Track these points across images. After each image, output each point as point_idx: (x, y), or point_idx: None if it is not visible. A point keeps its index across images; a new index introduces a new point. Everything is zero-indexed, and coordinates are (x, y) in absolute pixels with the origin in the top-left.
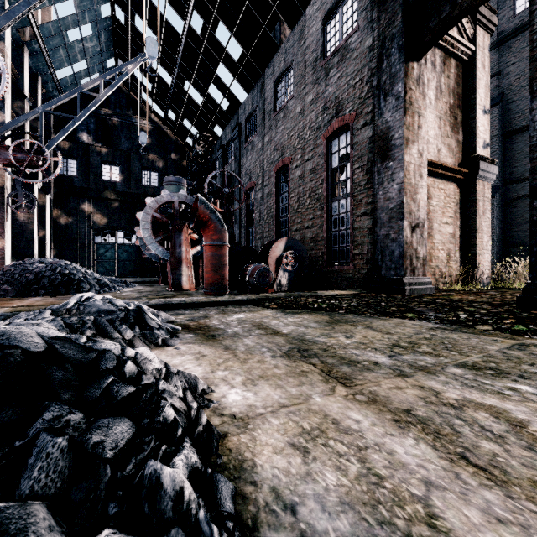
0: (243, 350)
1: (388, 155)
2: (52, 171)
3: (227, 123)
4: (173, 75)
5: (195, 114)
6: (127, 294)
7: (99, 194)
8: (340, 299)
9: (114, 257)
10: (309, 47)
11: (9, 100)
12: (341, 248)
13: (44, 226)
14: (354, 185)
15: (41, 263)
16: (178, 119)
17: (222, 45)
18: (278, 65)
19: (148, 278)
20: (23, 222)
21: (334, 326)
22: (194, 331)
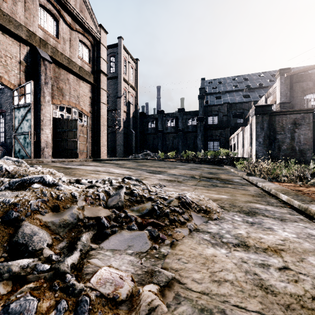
0: None
1: None
2: None
3: None
4: None
5: None
6: None
7: None
8: None
9: None
10: None
11: None
12: None
13: None
14: None
15: None
16: None
17: None
18: None
19: None
20: None
21: None
22: None
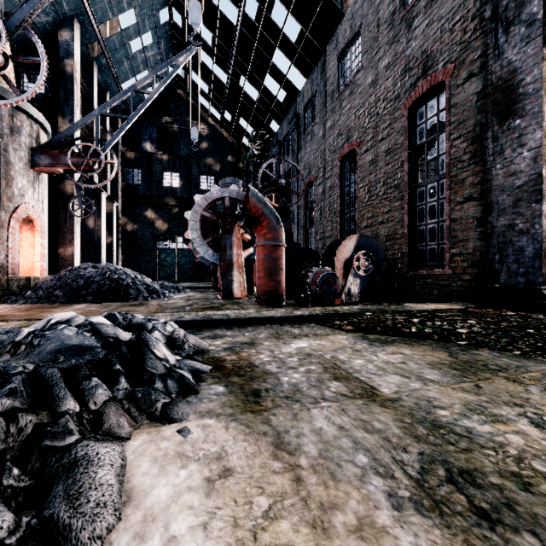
0: (314, 455)
1: (513, 110)
2: (120, 181)
3: (284, 117)
4: (228, 73)
5: (251, 111)
6: (173, 303)
7: (160, 200)
8: (448, 320)
9: (174, 262)
10: (383, 0)
11: (78, 113)
12: (429, 247)
13: (112, 232)
14: (452, 162)
15: (94, 268)
16: (234, 119)
17: (278, 27)
18: (343, 34)
19: (205, 282)
20: (93, 229)
21: (476, 382)
22: (227, 378)
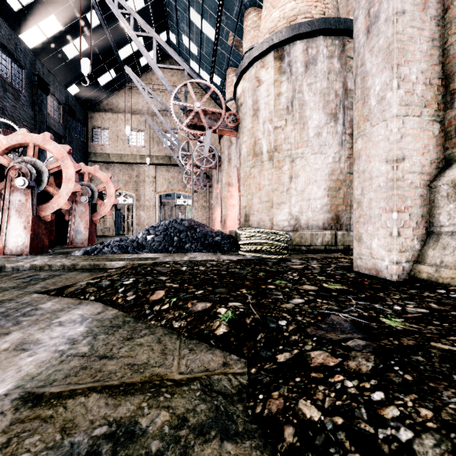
0: None
1: None
2: None
3: None
4: None
5: None
6: None
7: None
8: None
9: None
10: None
11: None
12: None
13: None
14: None
15: None
16: None
17: None
18: None
19: None
20: None
21: None
22: None
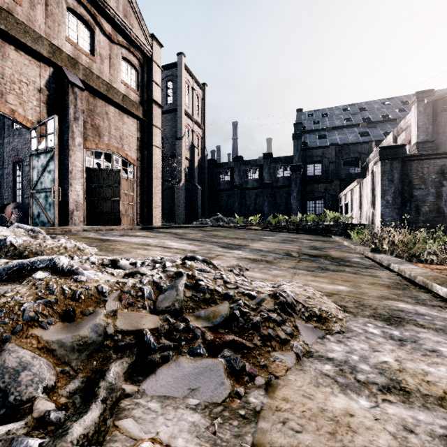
0: None
1: None
2: None
3: None
4: None
5: None
6: None
7: None
8: None
9: None
10: None
11: None
12: None
13: None
14: None
15: None
16: None
17: None
18: None
19: None
20: None
21: None
22: None
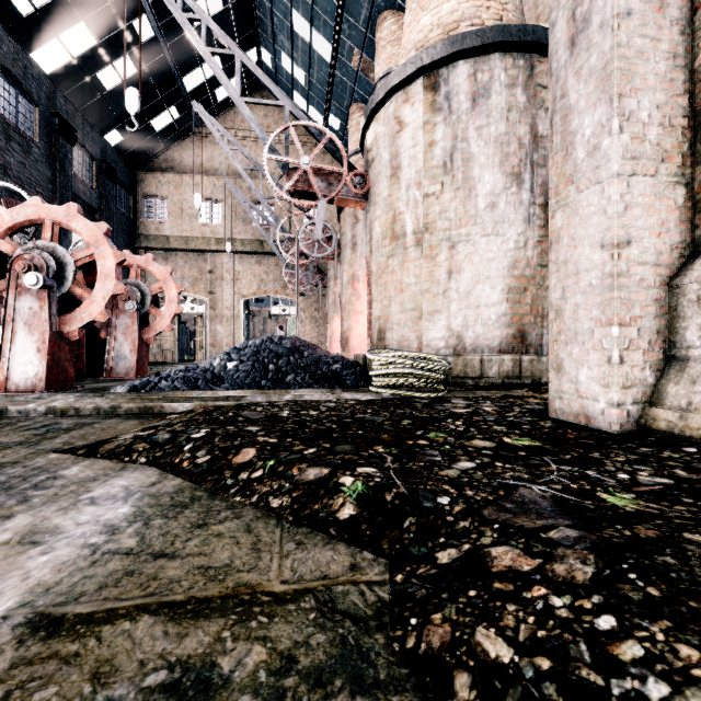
0: None
1: None
2: None
3: None
4: None
5: None
6: None
7: None
8: None
9: None
10: None
11: None
12: None
13: None
14: None
15: None
16: None
17: None
18: None
19: None
20: None
21: None
22: None
